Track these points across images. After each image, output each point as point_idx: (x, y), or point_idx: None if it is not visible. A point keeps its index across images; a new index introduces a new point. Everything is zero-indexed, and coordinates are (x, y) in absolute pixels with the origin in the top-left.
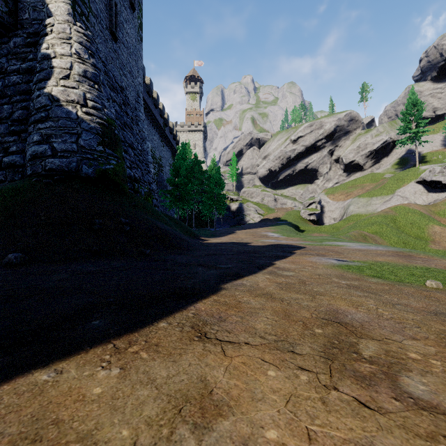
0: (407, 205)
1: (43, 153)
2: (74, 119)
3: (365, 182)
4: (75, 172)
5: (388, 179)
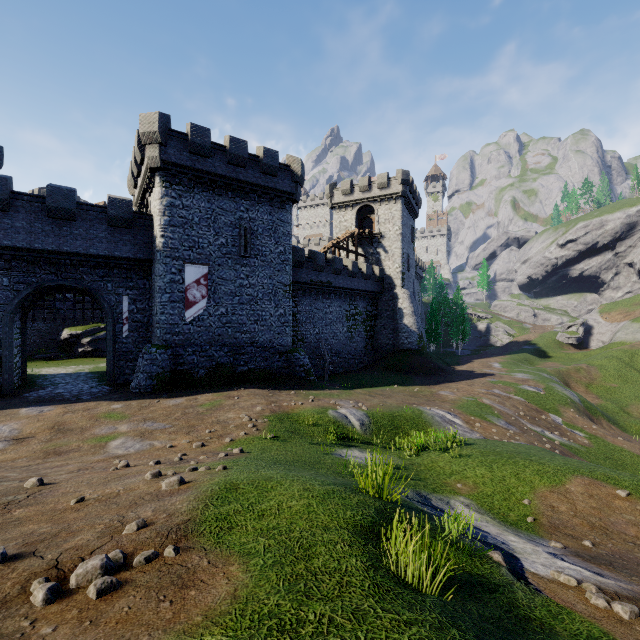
0: None
1: (405, 343)
2: (413, 332)
3: None
4: (414, 348)
5: None
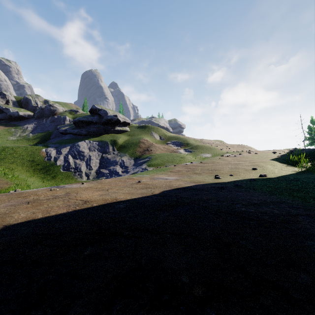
0: None
1: None
2: None
3: None
4: None
5: None
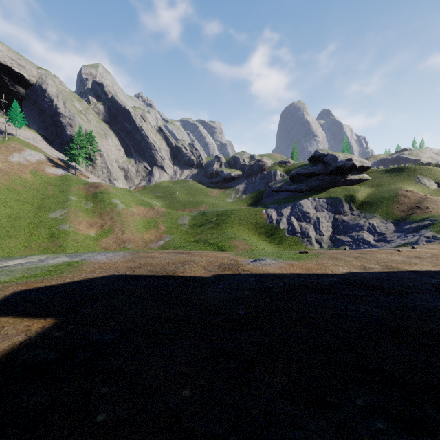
0: None
1: None
2: None
3: None
4: None
5: None
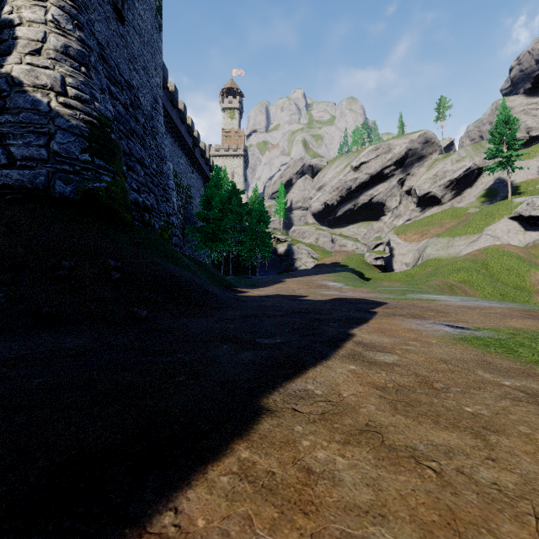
0: (500, 247)
1: None
2: (45, 112)
3: (444, 219)
4: (44, 190)
5: (474, 214)
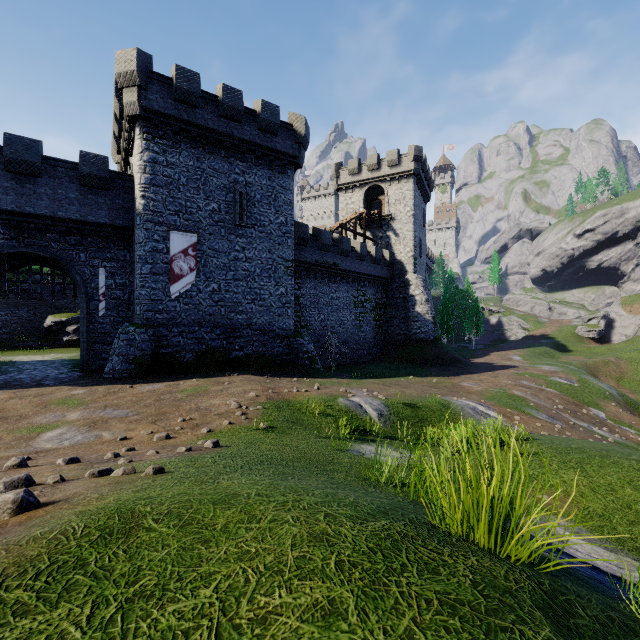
0: None
1: (418, 333)
2: (426, 320)
3: None
4: (428, 338)
5: None
